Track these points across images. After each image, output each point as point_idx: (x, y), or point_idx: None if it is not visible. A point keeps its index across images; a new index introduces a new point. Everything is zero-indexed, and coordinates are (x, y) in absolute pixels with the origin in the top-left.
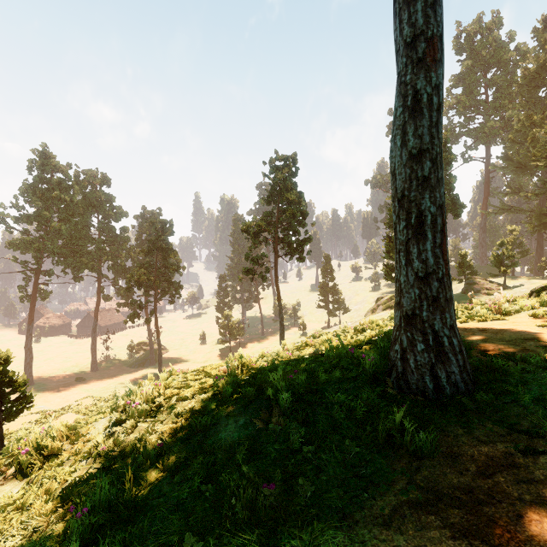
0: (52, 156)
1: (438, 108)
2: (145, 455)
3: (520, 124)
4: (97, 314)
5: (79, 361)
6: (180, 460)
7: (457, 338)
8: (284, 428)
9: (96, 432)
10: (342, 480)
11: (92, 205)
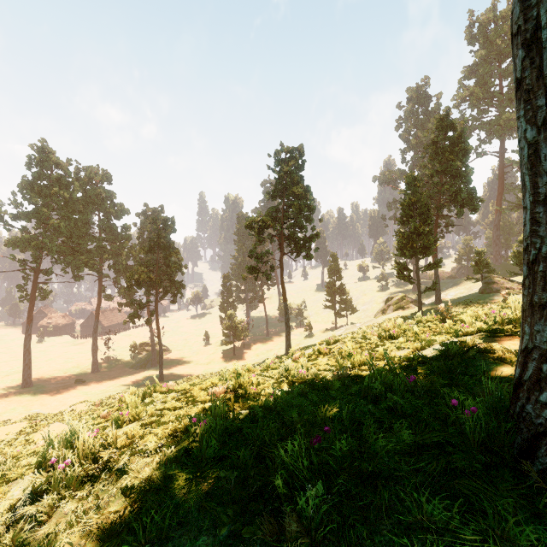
0: (51, 152)
1: None
2: None
3: None
4: (97, 314)
5: (81, 362)
6: None
7: None
8: None
9: (5, 506)
10: None
11: (93, 202)
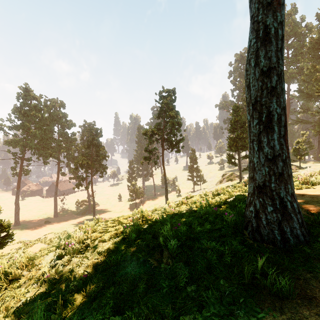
0: (31, 91)
1: (281, 38)
2: (75, 282)
3: (308, 70)
4: (57, 184)
5: (47, 211)
6: (98, 289)
7: (296, 202)
8: (172, 267)
9: (45, 263)
10: (220, 318)
11: (54, 119)
